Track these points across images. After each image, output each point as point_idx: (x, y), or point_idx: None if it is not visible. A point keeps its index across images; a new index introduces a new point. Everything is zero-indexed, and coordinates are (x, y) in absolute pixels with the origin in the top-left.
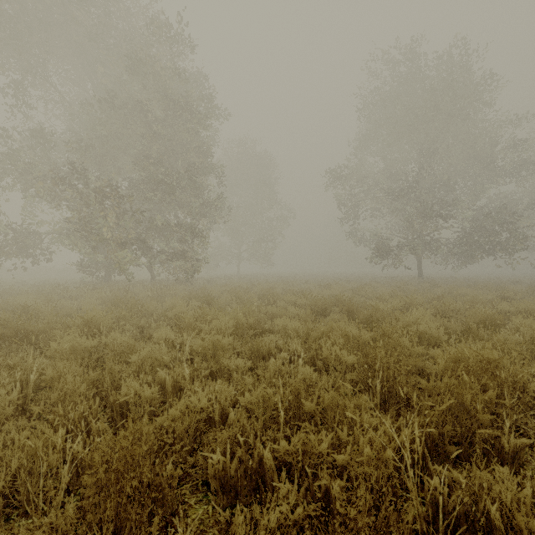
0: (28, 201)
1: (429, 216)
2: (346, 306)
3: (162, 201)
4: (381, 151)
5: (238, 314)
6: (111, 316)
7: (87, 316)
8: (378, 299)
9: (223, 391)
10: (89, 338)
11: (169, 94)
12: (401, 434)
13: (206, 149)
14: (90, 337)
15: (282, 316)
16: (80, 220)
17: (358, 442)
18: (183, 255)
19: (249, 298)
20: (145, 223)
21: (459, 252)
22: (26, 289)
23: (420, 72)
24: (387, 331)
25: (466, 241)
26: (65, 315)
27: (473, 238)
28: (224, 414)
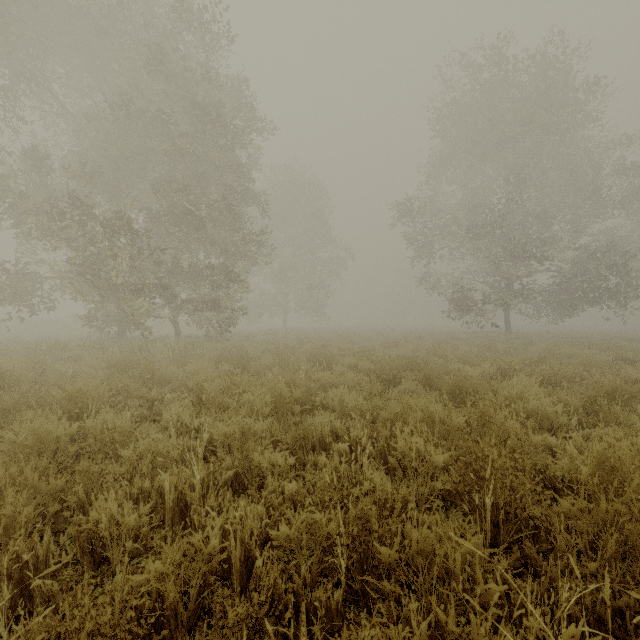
0: (25, 238)
1: (520, 256)
2: (423, 372)
3: (188, 237)
4: (460, 178)
5: (279, 385)
6: (108, 387)
7: (72, 388)
8: (461, 362)
9: (248, 519)
10: (74, 419)
11: (196, 103)
12: (565, 636)
13: (244, 173)
14: (75, 417)
15: (339, 385)
16: (84, 261)
17: (461, 602)
18: (215, 305)
19: (296, 360)
20: (167, 265)
21: (556, 302)
22: (17, 348)
23: (509, 78)
24: (488, 412)
25: (566, 287)
26: (55, 383)
27: (574, 284)
28: (249, 554)
